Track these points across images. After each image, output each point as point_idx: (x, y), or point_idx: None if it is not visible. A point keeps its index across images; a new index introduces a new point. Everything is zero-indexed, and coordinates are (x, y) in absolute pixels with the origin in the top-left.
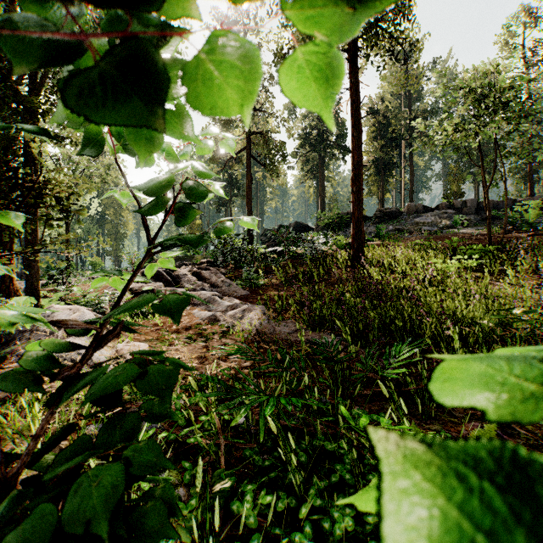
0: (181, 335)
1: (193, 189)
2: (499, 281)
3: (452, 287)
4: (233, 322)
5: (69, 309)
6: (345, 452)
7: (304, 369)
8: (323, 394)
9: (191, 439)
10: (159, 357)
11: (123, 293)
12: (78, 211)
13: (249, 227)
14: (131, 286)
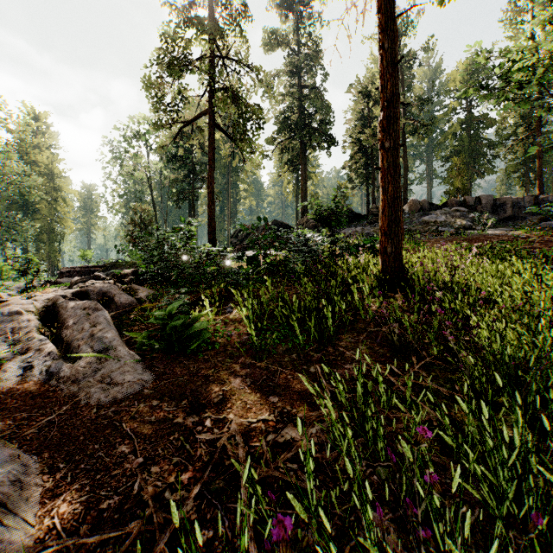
0: None
1: None
2: None
3: None
4: None
5: None
6: None
7: None
8: None
9: None
10: None
11: None
12: None
13: None
14: None
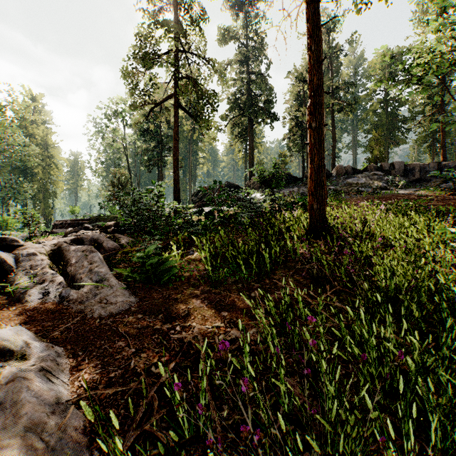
0: None
1: None
2: None
3: None
4: None
5: None
6: None
7: None
8: None
9: None
10: None
11: None
12: None
13: None
14: None
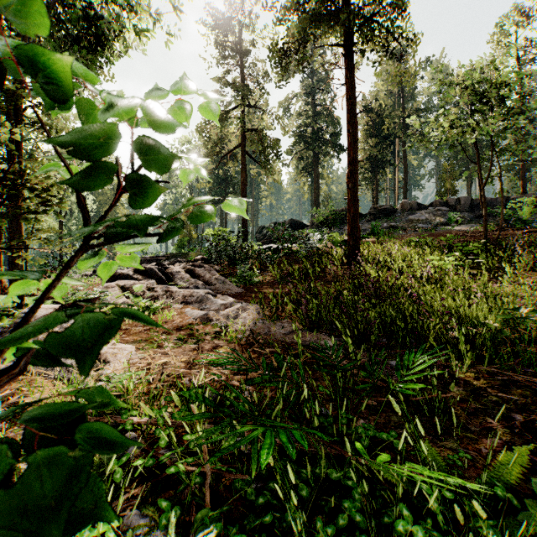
0: (171, 336)
1: (152, 151)
2: (497, 278)
3: (451, 284)
4: (226, 322)
5: (54, 308)
6: (354, 484)
7: (302, 379)
8: (323, 403)
9: (171, 469)
10: (100, 398)
11: (36, 307)
12: (57, 204)
13: (237, 212)
14: (123, 283)
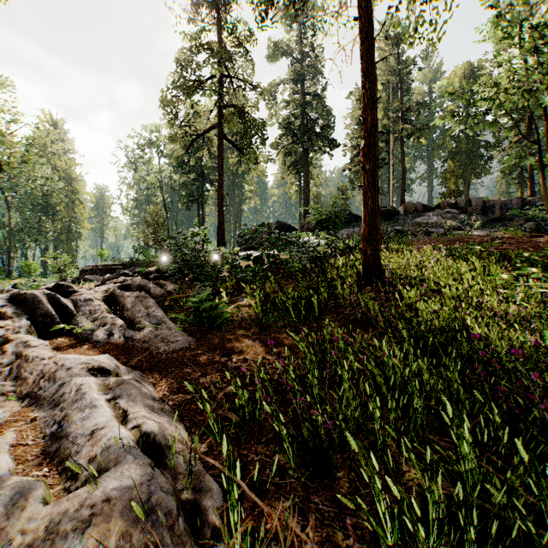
0: None
1: None
2: None
3: None
4: None
5: None
6: None
7: None
8: None
9: None
10: None
11: None
12: None
13: None
14: None
